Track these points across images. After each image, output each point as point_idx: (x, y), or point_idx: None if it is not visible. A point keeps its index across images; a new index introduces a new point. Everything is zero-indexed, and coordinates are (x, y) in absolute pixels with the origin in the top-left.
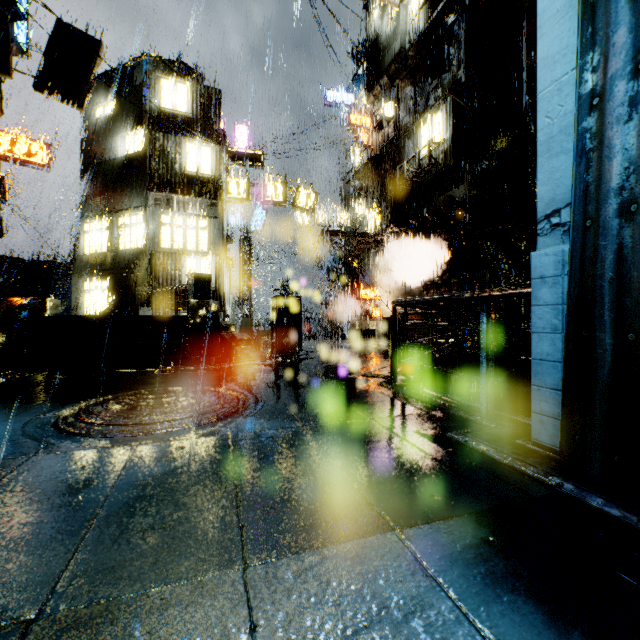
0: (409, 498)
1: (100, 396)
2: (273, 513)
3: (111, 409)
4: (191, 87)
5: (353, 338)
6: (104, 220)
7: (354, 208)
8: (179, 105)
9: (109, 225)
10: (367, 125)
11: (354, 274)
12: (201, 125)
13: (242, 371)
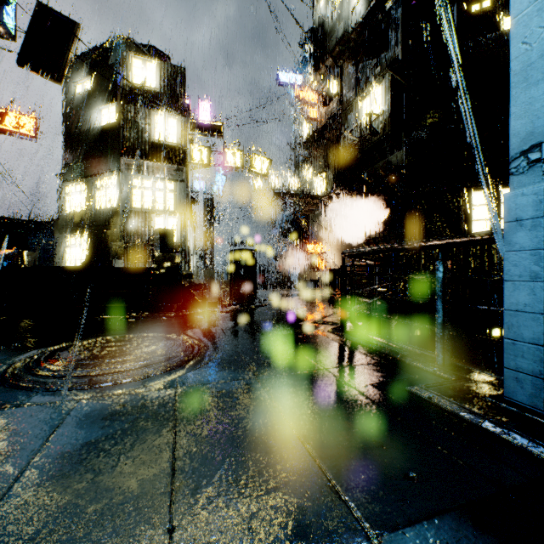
0: (380, 480)
1: (59, 343)
2: (214, 505)
3: (61, 359)
4: (159, 65)
5: (302, 287)
6: (83, 183)
7: (302, 174)
8: (148, 81)
9: (87, 188)
10: (314, 101)
11: (302, 231)
12: (168, 99)
13: (200, 318)
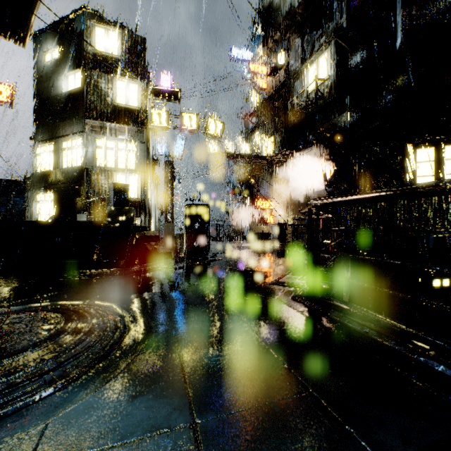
0: None
1: None
2: None
3: None
4: (121, 34)
5: (252, 239)
6: (51, 144)
7: (252, 139)
8: (111, 49)
9: (55, 148)
10: (263, 72)
11: (252, 190)
12: (129, 66)
13: (147, 276)
